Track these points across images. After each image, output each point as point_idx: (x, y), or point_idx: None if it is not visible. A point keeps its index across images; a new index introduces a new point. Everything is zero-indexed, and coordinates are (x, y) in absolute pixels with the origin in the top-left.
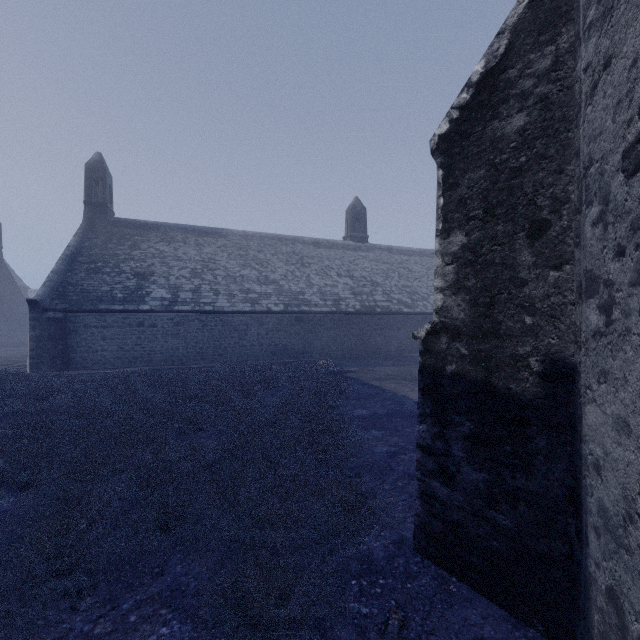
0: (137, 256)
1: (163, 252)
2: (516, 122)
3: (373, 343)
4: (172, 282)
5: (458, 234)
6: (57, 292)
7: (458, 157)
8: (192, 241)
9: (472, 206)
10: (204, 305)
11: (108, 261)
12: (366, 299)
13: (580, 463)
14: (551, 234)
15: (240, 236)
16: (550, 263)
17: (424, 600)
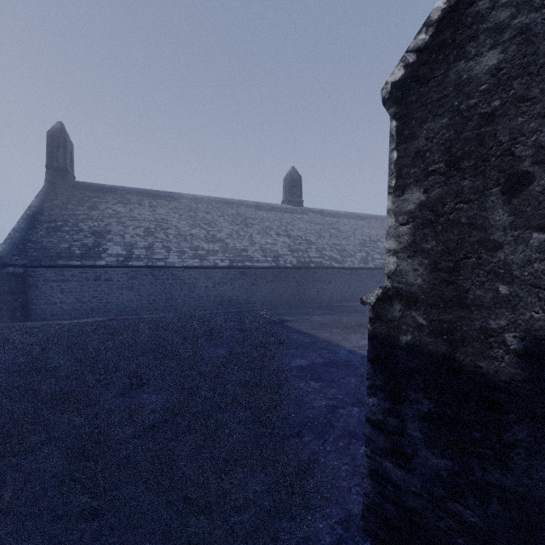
0: (95, 216)
1: (119, 213)
2: (487, 61)
3: (308, 294)
4: (127, 240)
5: (415, 191)
6: (17, 249)
7: (415, 105)
8: (146, 203)
9: (432, 159)
10: (156, 261)
11: (67, 220)
12: (302, 255)
13: None
14: (534, 189)
15: (190, 199)
16: (533, 223)
17: None
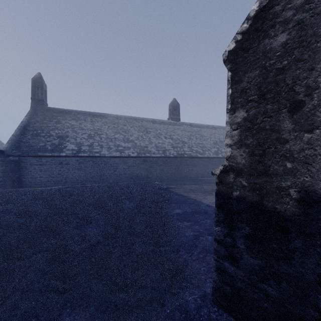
0: (59, 127)
1: (73, 125)
2: (280, 39)
3: (183, 172)
4: (78, 141)
5: (241, 111)
6: (15, 146)
7: (241, 63)
8: (89, 119)
9: (250, 93)
10: (95, 153)
11: (43, 130)
12: (179, 150)
13: None
14: (305, 109)
15: (114, 117)
16: (305, 128)
17: None
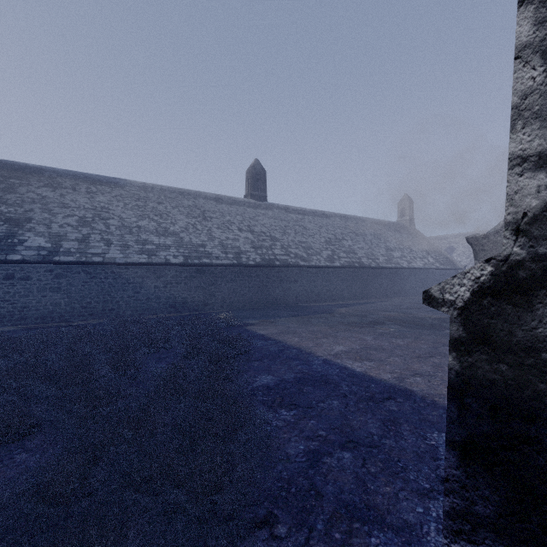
0: (11, 200)
1: (46, 198)
2: None
3: (272, 294)
4: (54, 230)
5: None
6: None
7: None
8: (83, 188)
9: None
10: (92, 256)
11: None
12: (266, 253)
13: None
14: None
15: (139, 187)
16: None
17: None
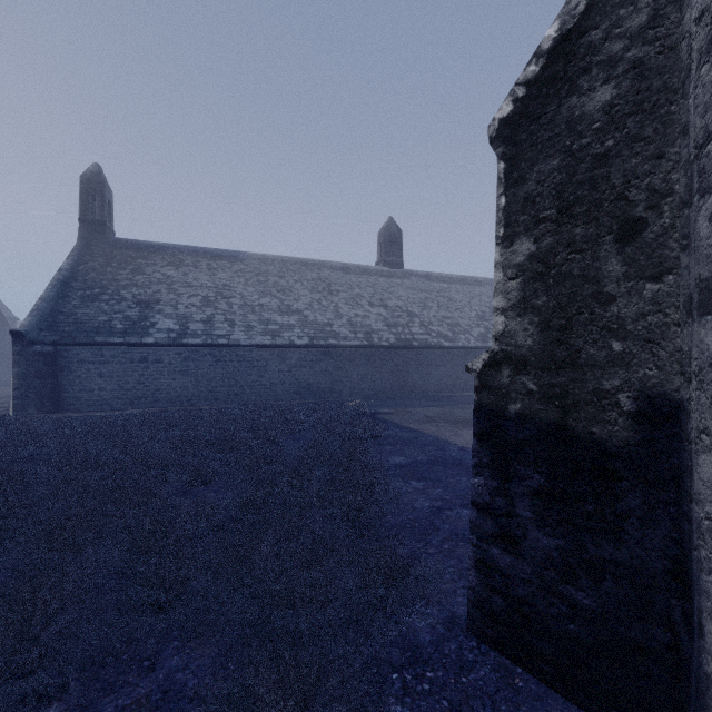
0: (140, 282)
1: (170, 277)
2: (600, 97)
3: (409, 381)
4: (181, 311)
5: (524, 241)
6: (46, 322)
7: (524, 145)
8: (204, 265)
9: (543, 205)
10: (217, 338)
11: (106, 287)
12: (402, 331)
13: (689, 529)
14: (648, 236)
15: (259, 260)
16: (646, 273)
17: (484, 699)
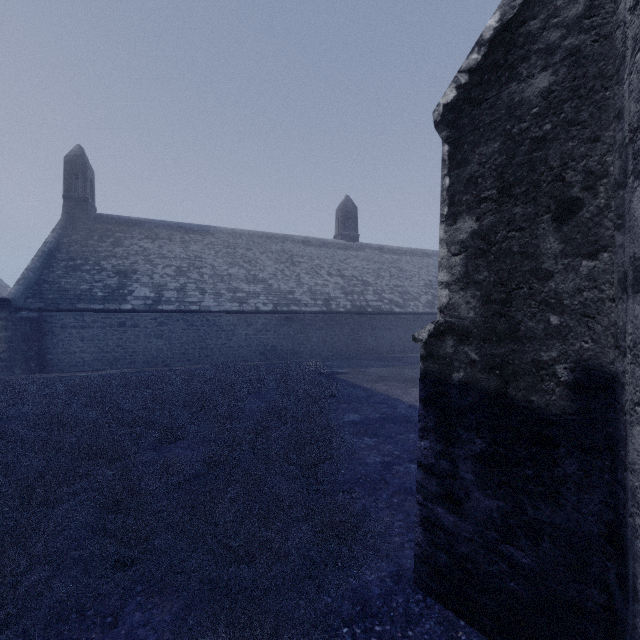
0: (119, 253)
1: (147, 249)
2: (539, 83)
3: (364, 343)
4: (156, 280)
5: (467, 219)
6: (32, 290)
7: (467, 129)
8: (178, 238)
9: (484, 185)
10: (189, 304)
11: (88, 258)
12: (357, 299)
13: (624, 496)
14: (584, 215)
15: (228, 234)
16: (582, 251)
17: None
